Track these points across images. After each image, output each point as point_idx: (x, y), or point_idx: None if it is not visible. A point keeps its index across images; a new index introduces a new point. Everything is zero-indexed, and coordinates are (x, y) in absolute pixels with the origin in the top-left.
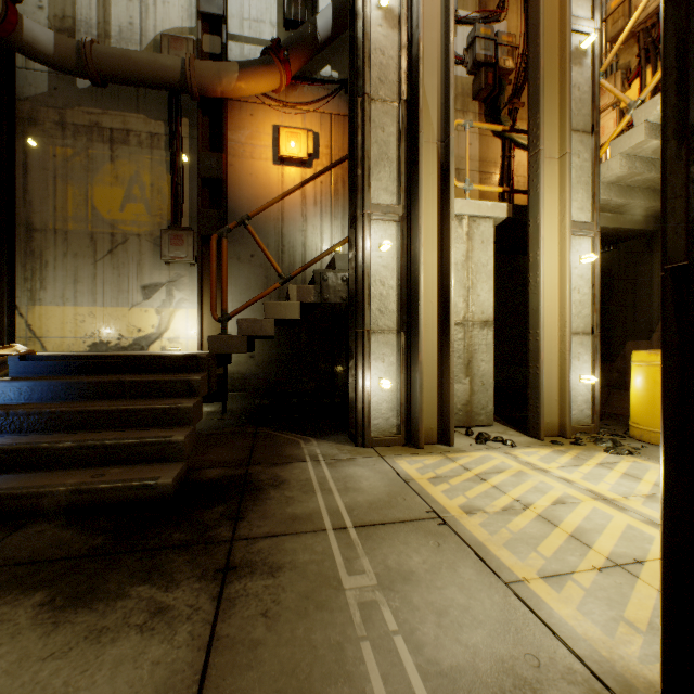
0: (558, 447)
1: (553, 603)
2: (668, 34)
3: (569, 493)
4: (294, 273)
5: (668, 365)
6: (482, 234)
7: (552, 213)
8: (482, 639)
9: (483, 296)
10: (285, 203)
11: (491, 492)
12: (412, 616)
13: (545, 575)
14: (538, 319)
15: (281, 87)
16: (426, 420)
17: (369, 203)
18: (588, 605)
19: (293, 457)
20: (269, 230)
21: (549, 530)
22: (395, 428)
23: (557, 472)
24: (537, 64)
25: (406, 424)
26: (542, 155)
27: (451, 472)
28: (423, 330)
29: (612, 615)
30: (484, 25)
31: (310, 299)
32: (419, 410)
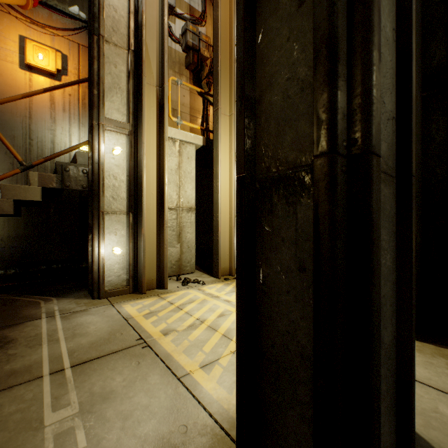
0: (228, 281)
1: (204, 383)
2: (237, 38)
3: (228, 309)
4: (36, 162)
5: (237, 235)
6: (188, 153)
7: (226, 146)
8: (152, 427)
9: (188, 192)
10: (34, 104)
11: (184, 317)
12: (102, 429)
13: (204, 365)
14: (218, 207)
15: (28, 5)
16: (149, 273)
17: (104, 117)
18: (223, 377)
19: (28, 316)
20: (16, 123)
21: (212, 335)
22: (125, 282)
23: (224, 297)
24: (217, 57)
25: (133, 278)
26: (220, 111)
27: (161, 307)
28: (146, 212)
29: (234, 379)
30: (192, 24)
31: (52, 185)
32: (142, 267)
